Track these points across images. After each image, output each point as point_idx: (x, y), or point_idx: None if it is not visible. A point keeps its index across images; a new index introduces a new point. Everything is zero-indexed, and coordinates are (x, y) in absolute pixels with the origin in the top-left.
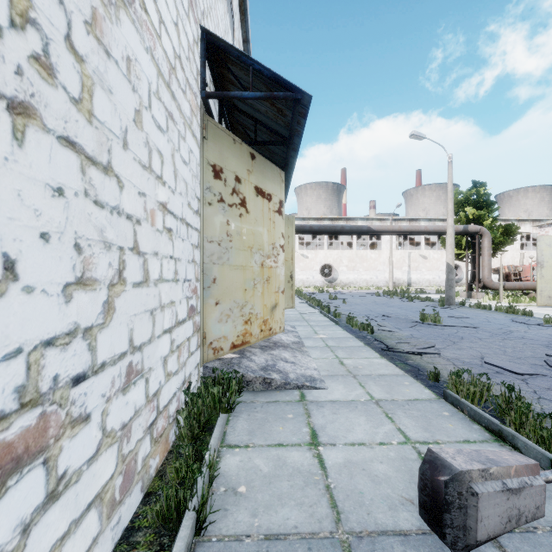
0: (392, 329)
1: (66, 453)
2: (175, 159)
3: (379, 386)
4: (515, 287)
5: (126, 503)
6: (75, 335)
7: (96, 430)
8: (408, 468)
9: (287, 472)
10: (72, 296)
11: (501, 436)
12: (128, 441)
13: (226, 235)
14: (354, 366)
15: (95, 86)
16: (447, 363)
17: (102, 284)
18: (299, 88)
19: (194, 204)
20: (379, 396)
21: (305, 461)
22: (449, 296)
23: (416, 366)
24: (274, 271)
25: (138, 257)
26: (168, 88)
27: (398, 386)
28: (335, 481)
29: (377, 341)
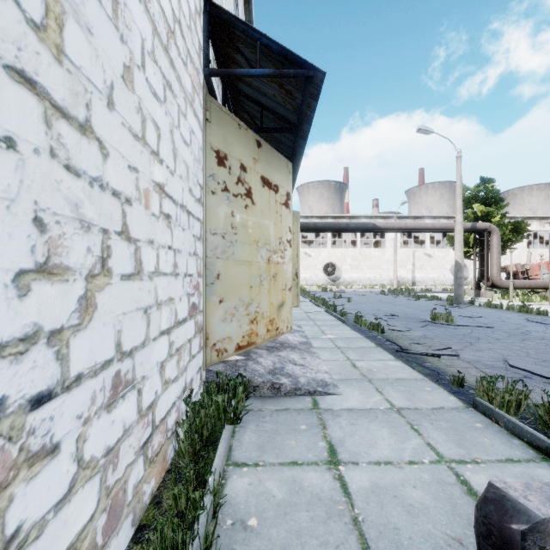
0: (403, 328)
1: (20, 502)
2: (174, 136)
3: (398, 392)
4: (525, 286)
5: (111, 545)
6: (35, 340)
7: (68, 463)
8: (447, 495)
9: (305, 499)
10: (29, 288)
11: (549, 455)
12: (114, 468)
13: (230, 227)
14: (368, 369)
15: (66, 16)
16: (468, 366)
17: (77, 274)
18: (311, 64)
19: (196, 191)
20: (400, 403)
21: (325, 484)
22: (458, 294)
23: (435, 370)
24: (281, 267)
25: (128, 244)
26: (166, 53)
27: (420, 392)
28: (362, 512)
29: (389, 342)
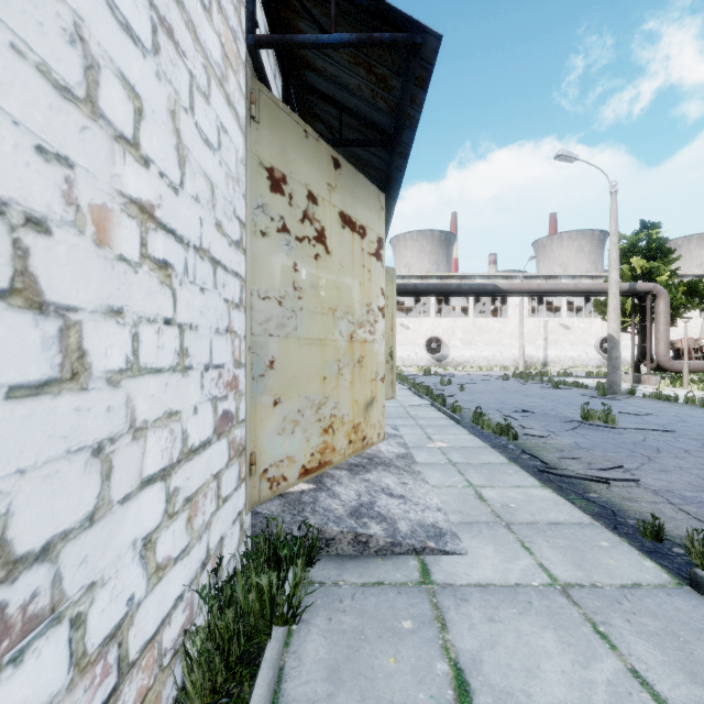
0: (543, 432)
1: None
2: (180, 124)
3: (557, 551)
4: (703, 369)
5: None
6: None
7: None
8: None
9: None
10: None
11: None
12: None
13: (292, 287)
14: (503, 503)
15: None
16: (657, 500)
17: None
18: (419, 22)
19: (231, 229)
20: (565, 574)
21: None
22: (613, 381)
23: (607, 506)
24: (370, 347)
25: (36, 316)
26: None
27: (593, 551)
28: None
29: (526, 455)
